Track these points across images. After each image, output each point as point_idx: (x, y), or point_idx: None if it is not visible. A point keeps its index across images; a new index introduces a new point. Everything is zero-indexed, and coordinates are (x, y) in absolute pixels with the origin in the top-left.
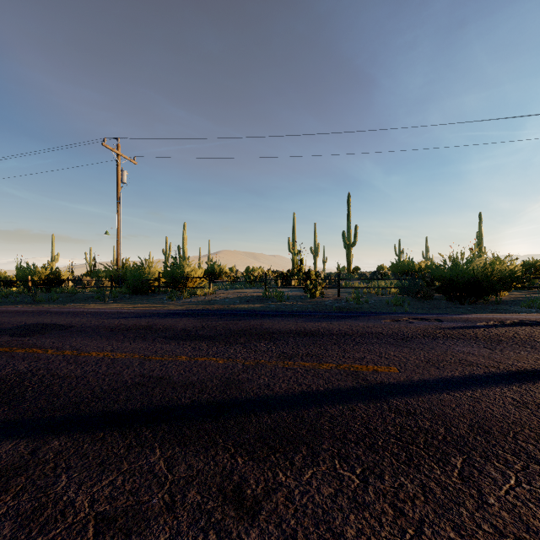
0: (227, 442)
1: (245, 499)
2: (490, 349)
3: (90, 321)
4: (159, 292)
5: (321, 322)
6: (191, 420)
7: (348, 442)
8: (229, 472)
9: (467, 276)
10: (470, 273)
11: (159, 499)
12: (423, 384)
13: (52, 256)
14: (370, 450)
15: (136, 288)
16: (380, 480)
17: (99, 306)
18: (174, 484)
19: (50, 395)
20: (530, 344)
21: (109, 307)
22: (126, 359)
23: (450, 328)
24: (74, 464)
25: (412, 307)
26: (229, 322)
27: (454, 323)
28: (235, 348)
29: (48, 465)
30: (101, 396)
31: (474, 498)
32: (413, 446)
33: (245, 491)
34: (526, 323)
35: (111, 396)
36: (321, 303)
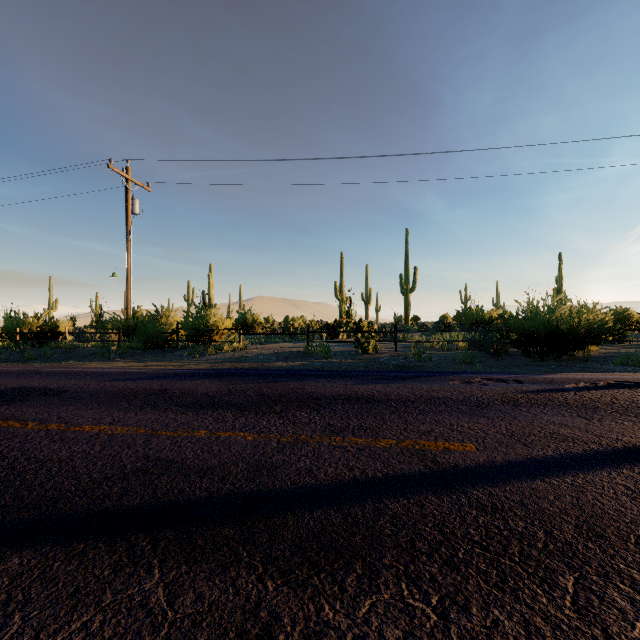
0: (253, 556)
1: None
2: (586, 419)
3: (88, 385)
4: (178, 347)
5: (376, 385)
6: (207, 523)
7: (417, 554)
8: (254, 604)
9: (550, 327)
10: (553, 324)
11: None
12: (510, 467)
13: (50, 303)
14: (449, 567)
15: (149, 342)
16: (466, 615)
17: (103, 365)
18: (175, 627)
19: (20, 487)
20: (633, 412)
21: (115, 366)
22: (127, 434)
23: (534, 392)
24: (36, 595)
25: (484, 365)
26: (262, 385)
27: (537, 385)
28: (269, 420)
29: None
30: (89, 487)
31: None
32: (505, 559)
33: (277, 637)
34: (623, 385)
35: (102, 487)
36: (375, 360)
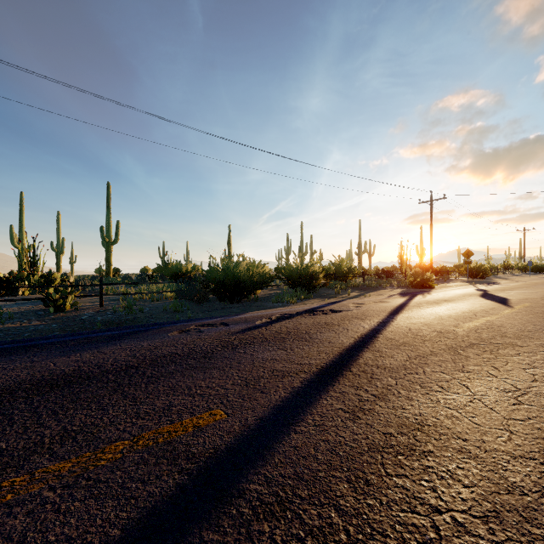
0: None
1: None
2: (284, 350)
3: None
4: None
5: (82, 353)
6: None
7: None
8: None
9: (237, 278)
10: (238, 275)
11: None
12: (264, 426)
13: None
14: None
15: None
16: None
17: None
18: None
19: None
20: (303, 337)
21: None
22: None
23: (241, 332)
24: None
25: (192, 312)
26: None
27: (239, 325)
28: None
29: None
30: None
31: None
32: None
33: None
34: (285, 317)
35: None
36: (76, 318)
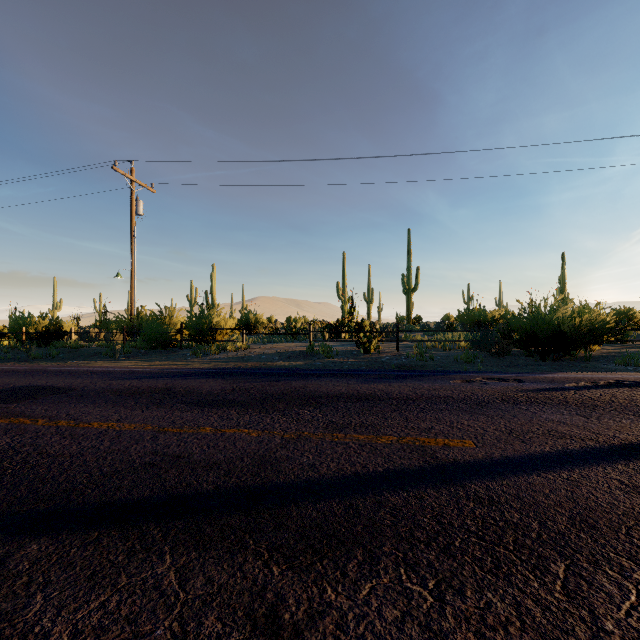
0: (259, 544)
1: (282, 628)
2: (585, 417)
3: (95, 383)
4: (182, 346)
5: (378, 384)
6: (214, 513)
7: (416, 543)
8: (260, 587)
9: (551, 327)
10: (554, 324)
11: (165, 629)
12: (507, 462)
13: (54, 303)
14: (446, 554)
15: (153, 341)
16: (461, 597)
17: (108, 364)
18: (186, 607)
19: (34, 480)
20: (632, 410)
21: (120, 365)
22: (135, 431)
23: (534, 391)
24: (55, 578)
25: (485, 364)
26: (265, 384)
27: (538, 384)
28: (273, 417)
29: (20, 579)
30: (100, 480)
31: (586, 622)
32: (499, 548)
33: (282, 616)
34: (623, 384)
35: (113, 480)
36: (377, 360)
